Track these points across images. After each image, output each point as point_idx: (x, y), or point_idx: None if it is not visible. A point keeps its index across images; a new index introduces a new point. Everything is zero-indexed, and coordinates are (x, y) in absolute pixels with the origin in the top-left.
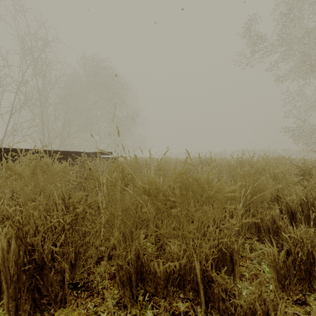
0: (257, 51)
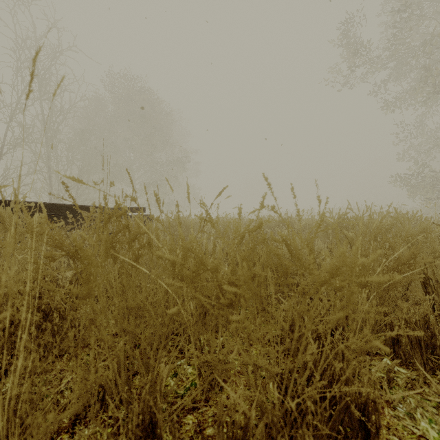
0: (358, 66)
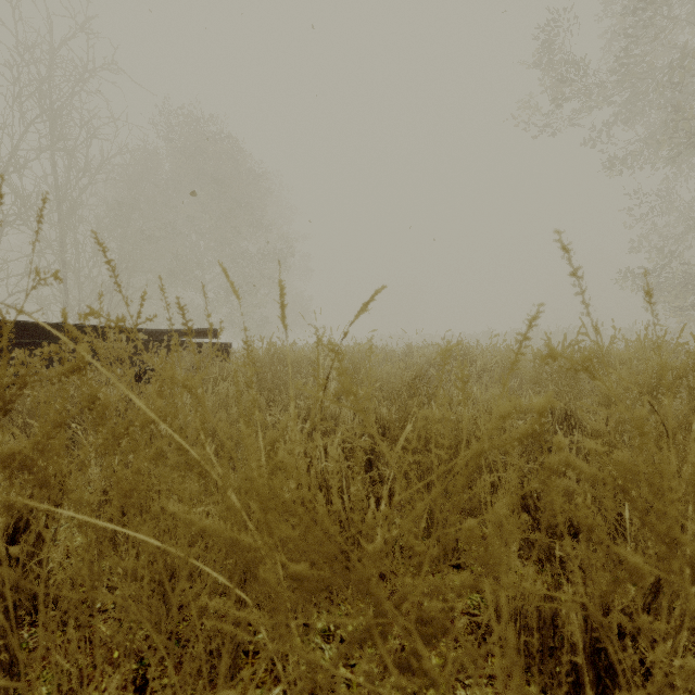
0: (567, 100)
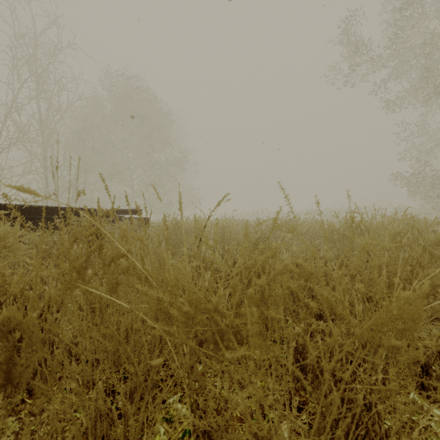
0: (359, 65)
